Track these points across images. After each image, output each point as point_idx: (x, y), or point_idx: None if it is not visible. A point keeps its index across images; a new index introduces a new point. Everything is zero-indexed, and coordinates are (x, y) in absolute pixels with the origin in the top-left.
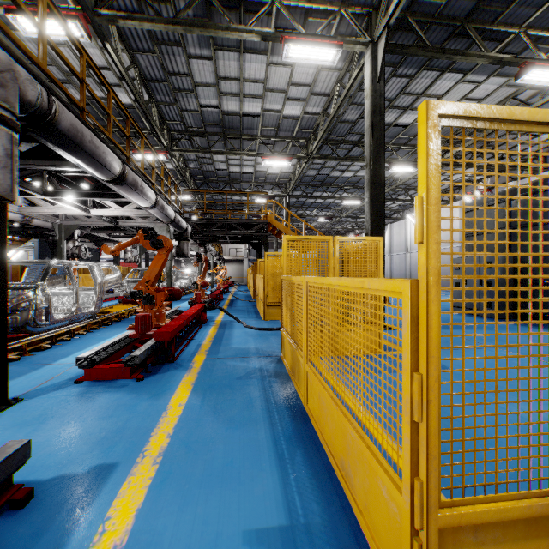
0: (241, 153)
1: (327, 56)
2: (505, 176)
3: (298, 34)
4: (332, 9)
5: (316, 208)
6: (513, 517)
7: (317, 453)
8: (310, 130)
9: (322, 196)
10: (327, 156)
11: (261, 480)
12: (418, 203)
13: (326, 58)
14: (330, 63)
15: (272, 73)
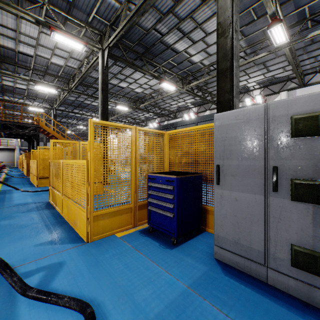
0: (16, 76)
1: (78, 46)
2: (164, 118)
3: (60, 29)
4: (81, 24)
5: (75, 119)
6: (111, 212)
7: (66, 224)
8: (70, 75)
9: (79, 113)
10: (81, 92)
11: (40, 235)
12: (88, 142)
13: (78, 47)
14: (80, 50)
15: (43, 37)
